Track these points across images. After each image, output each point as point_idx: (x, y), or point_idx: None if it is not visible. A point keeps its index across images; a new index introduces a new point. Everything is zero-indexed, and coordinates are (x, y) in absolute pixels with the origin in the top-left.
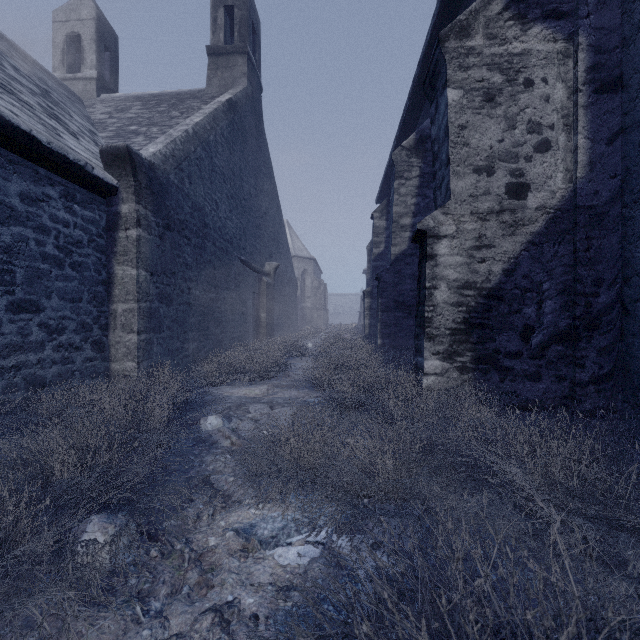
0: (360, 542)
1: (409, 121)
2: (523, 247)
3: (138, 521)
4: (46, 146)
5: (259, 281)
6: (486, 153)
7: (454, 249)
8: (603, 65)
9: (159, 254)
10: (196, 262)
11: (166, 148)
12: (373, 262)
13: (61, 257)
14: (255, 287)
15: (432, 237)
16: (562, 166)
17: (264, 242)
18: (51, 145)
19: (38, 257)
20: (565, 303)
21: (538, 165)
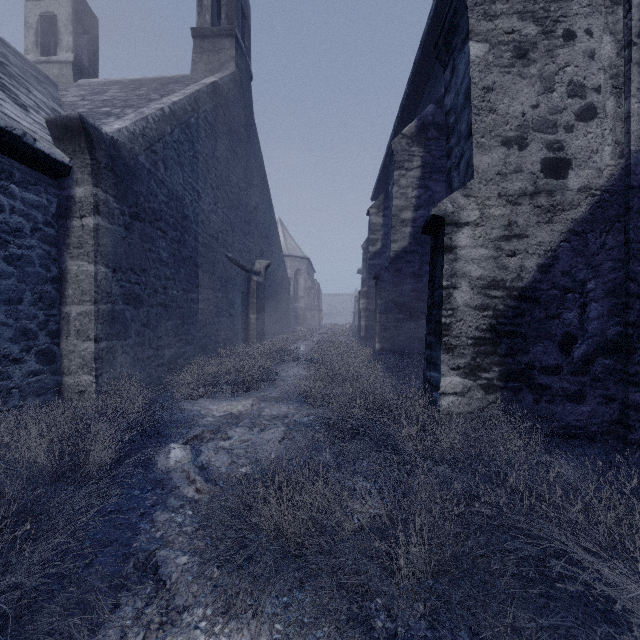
0: None
1: (408, 110)
2: (563, 237)
3: None
4: None
5: (248, 280)
6: (517, 121)
7: (478, 239)
8: None
9: (125, 247)
10: (173, 258)
11: (135, 125)
12: (369, 261)
13: None
14: (244, 287)
15: (451, 225)
16: (610, 138)
17: (254, 239)
18: None
19: None
20: (614, 306)
21: (581, 136)
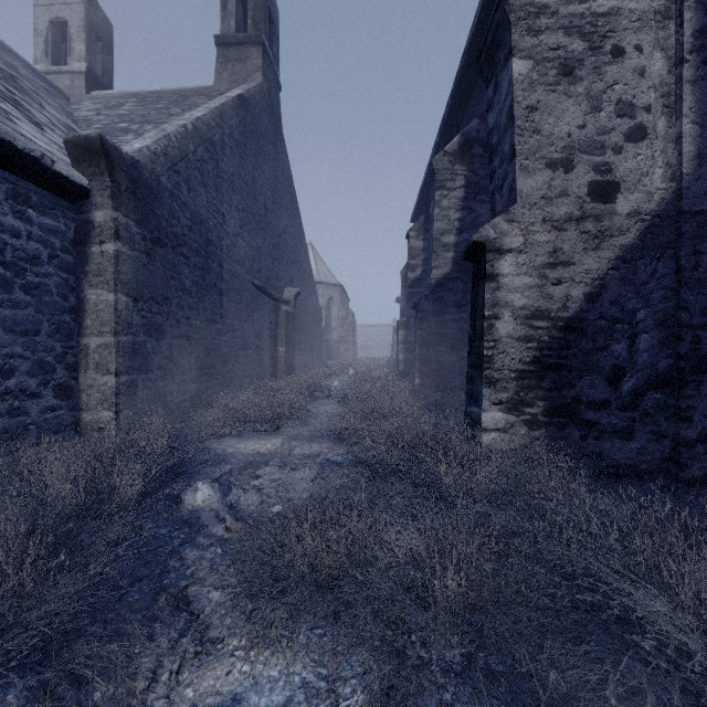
0: None
1: (451, 125)
2: (611, 265)
3: None
4: None
5: (277, 310)
6: (563, 142)
7: (521, 267)
8: None
9: (146, 275)
10: (197, 286)
11: (156, 144)
12: (409, 288)
13: (8, 276)
14: (272, 317)
15: (493, 251)
16: (661, 159)
17: (283, 265)
18: None
19: None
20: (665, 338)
21: (630, 158)
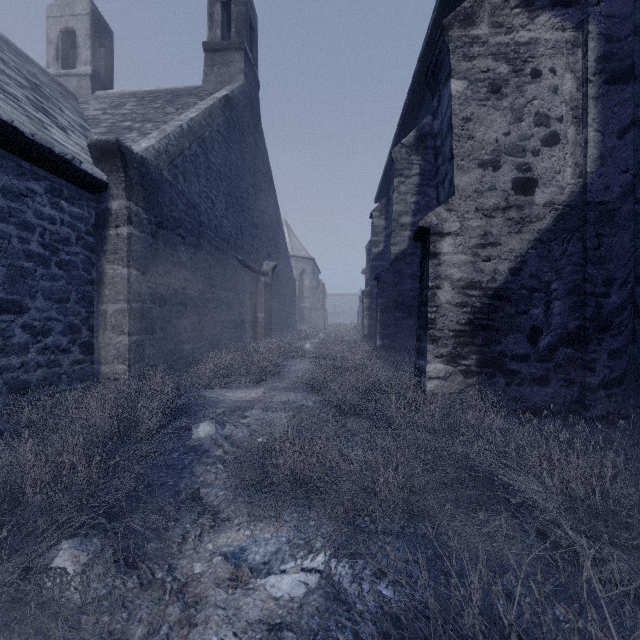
0: (362, 571)
1: (409, 119)
2: (530, 245)
3: (115, 546)
4: (29, 138)
5: (256, 281)
6: (492, 147)
7: (458, 247)
8: (614, 54)
9: (151, 253)
10: (191, 261)
11: (159, 143)
12: (372, 262)
13: (47, 255)
14: (252, 287)
15: (435, 234)
16: (571, 160)
17: (262, 241)
18: (35, 137)
19: (21, 255)
20: (574, 304)
21: (546, 159)
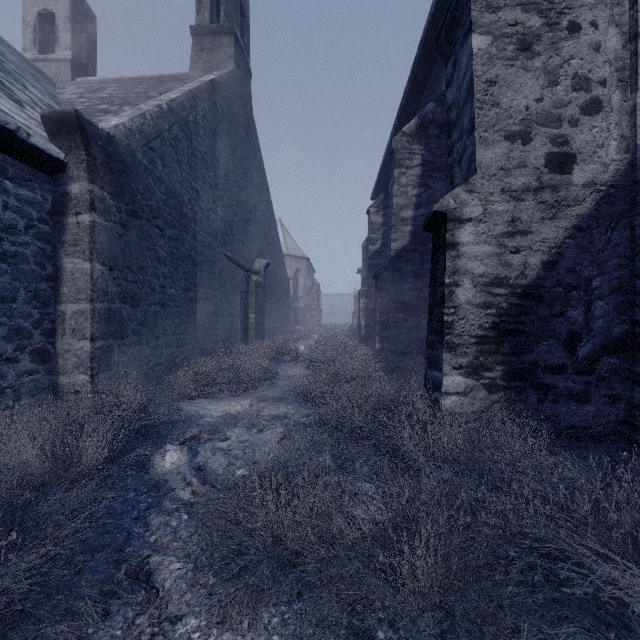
0: None
1: (408, 109)
2: (567, 234)
3: None
4: None
5: (248, 280)
6: (521, 115)
7: (481, 236)
8: None
9: (121, 245)
10: (171, 256)
11: (132, 122)
12: (369, 260)
13: None
14: (243, 286)
15: (453, 221)
16: (616, 132)
17: (253, 238)
18: None
19: None
20: (620, 304)
21: (586, 130)
